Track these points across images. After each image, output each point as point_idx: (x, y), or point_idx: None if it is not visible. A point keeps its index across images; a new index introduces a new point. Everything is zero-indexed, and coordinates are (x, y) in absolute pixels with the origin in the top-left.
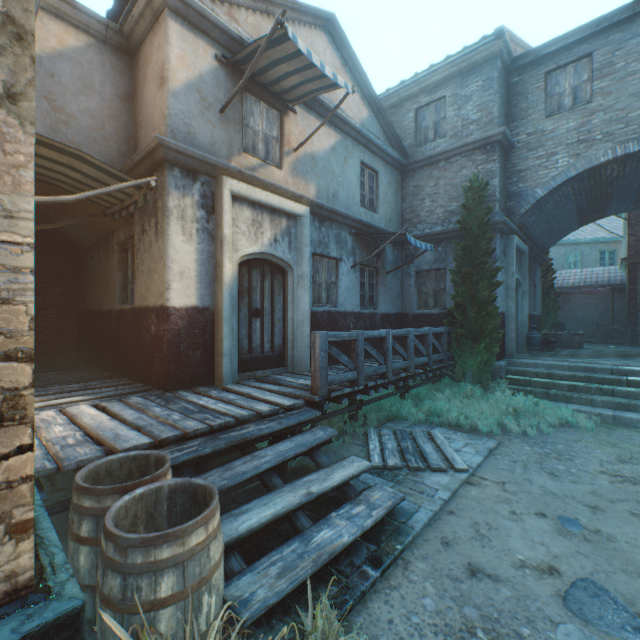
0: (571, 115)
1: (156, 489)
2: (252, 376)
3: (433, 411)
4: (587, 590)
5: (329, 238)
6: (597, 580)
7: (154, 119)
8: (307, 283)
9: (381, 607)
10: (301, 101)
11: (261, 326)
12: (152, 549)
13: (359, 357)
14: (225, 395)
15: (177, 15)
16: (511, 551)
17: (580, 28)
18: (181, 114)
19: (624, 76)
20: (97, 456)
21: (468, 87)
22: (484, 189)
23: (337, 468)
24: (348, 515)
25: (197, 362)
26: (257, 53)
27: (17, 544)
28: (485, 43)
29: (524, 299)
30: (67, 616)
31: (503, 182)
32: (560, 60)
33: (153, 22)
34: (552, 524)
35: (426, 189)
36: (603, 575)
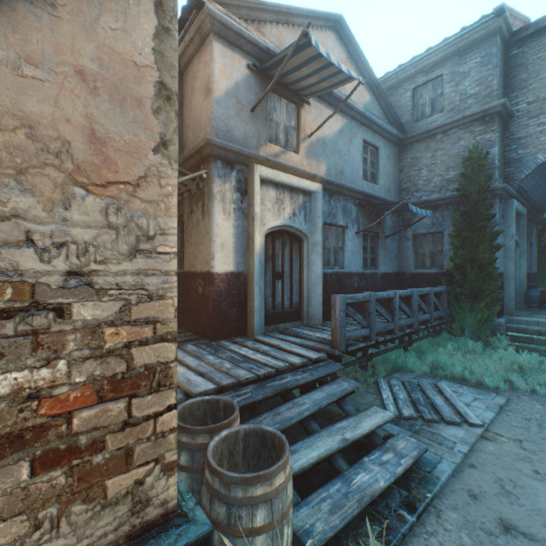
0: None
1: (235, 432)
2: (275, 328)
3: (436, 364)
4: None
5: (337, 209)
6: None
7: (201, 122)
8: (319, 249)
9: None
10: (315, 94)
11: (282, 286)
12: (249, 487)
13: (371, 316)
14: (259, 346)
15: (219, 37)
16: (542, 511)
17: None
18: (222, 116)
19: None
20: (180, 398)
21: (466, 64)
22: (484, 158)
23: (363, 417)
24: (379, 461)
25: (234, 317)
26: (284, 61)
27: (167, 479)
28: (484, 22)
29: (522, 259)
30: (203, 538)
31: (502, 150)
32: None
33: (200, 45)
34: None
35: (423, 160)
36: None
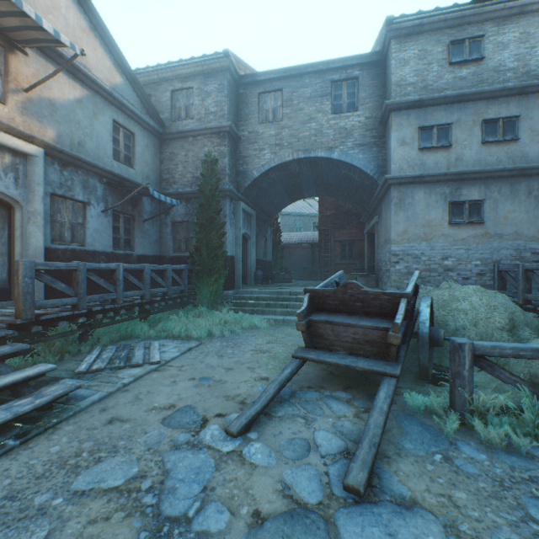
0: (272, 126)
1: None
2: None
3: (165, 329)
4: (183, 411)
5: (74, 182)
6: (196, 405)
7: None
8: (41, 220)
9: (5, 463)
10: (31, 45)
11: None
12: None
13: (81, 285)
14: None
15: None
16: (152, 403)
17: (276, 71)
18: None
19: (298, 110)
20: None
21: (209, 86)
22: (215, 164)
23: (14, 373)
24: (8, 407)
25: None
26: None
27: None
28: (218, 57)
29: (253, 248)
30: None
31: (234, 162)
32: (267, 87)
33: None
34: (195, 382)
35: (180, 157)
36: (202, 401)
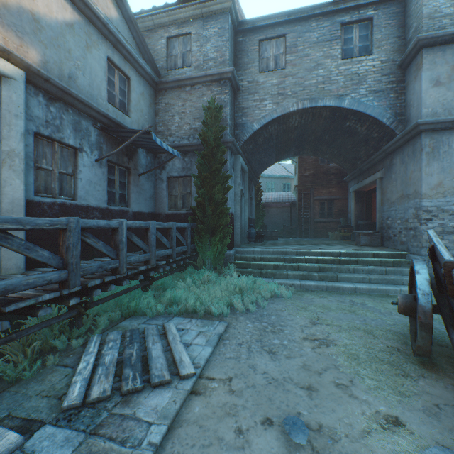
0: (274, 74)
1: None
2: None
3: (174, 300)
4: None
5: (63, 122)
6: None
7: None
8: (19, 163)
9: None
10: None
11: None
12: None
13: (71, 251)
14: None
15: None
16: None
17: (279, 14)
18: None
19: (303, 56)
20: None
21: (208, 30)
22: (219, 111)
23: None
24: None
25: None
26: None
27: None
28: None
29: (246, 205)
30: None
31: (233, 113)
32: (268, 34)
33: None
34: (280, 436)
35: (176, 107)
36: None
